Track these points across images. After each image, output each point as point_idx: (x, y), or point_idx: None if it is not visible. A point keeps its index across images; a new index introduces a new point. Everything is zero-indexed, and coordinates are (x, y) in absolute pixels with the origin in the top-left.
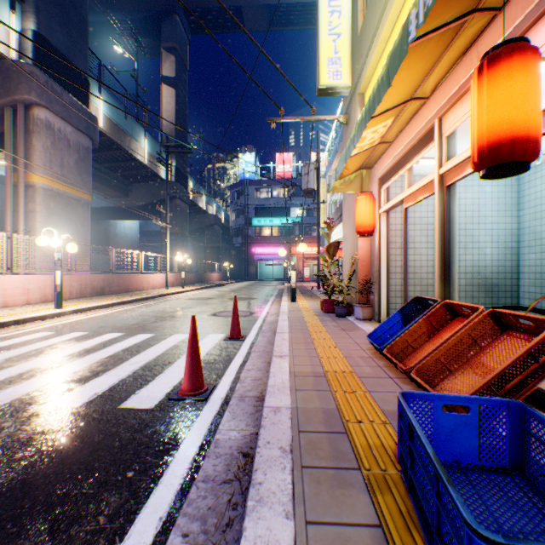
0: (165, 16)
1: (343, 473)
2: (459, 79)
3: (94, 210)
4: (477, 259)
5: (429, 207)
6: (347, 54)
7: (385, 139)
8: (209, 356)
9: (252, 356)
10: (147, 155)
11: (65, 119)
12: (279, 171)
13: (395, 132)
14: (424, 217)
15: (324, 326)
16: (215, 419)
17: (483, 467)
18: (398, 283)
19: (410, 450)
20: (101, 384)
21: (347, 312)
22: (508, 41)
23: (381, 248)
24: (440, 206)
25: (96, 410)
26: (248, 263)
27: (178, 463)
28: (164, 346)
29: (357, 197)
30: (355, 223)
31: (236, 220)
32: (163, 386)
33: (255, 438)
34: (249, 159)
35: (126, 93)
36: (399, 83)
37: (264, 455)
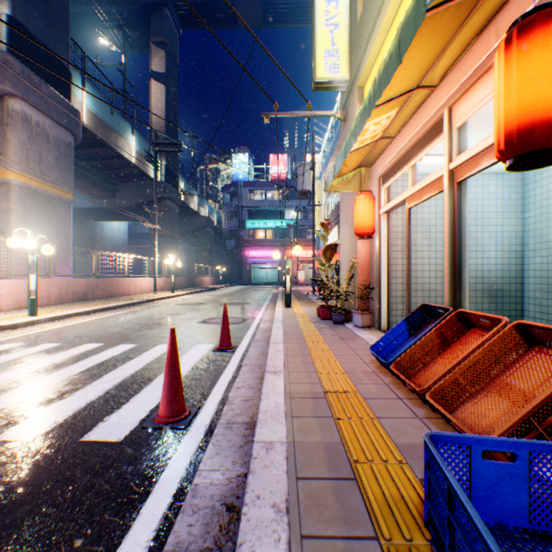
0: (155, 9)
1: (356, 547)
2: (473, 62)
3: (78, 211)
4: (481, 263)
5: (431, 208)
6: (345, 46)
7: (387, 133)
8: (194, 371)
9: (243, 370)
10: (135, 153)
11: (44, 112)
12: (274, 173)
13: (398, 126)
14: (426, 218)
15: (321, 335)
16: (195, 455)
17: (535, 532)
18: (399, 288)
19: (450, 523)
20: (65, 409)
21: (345, 318)
22: (543, 6)
23: (381, 251)
24: (450, 205)
25: (52, 444)
26: (241, 266)
27: (143, 523)
28: (145, 359)
29: (356, 196)
30: (354, 224)
31: (229, 223)
32: (138, 410)
33: (242, 483)
34: (243, 160)
35: (112, 87)
36: (408, 64)
37: (252, 518)
